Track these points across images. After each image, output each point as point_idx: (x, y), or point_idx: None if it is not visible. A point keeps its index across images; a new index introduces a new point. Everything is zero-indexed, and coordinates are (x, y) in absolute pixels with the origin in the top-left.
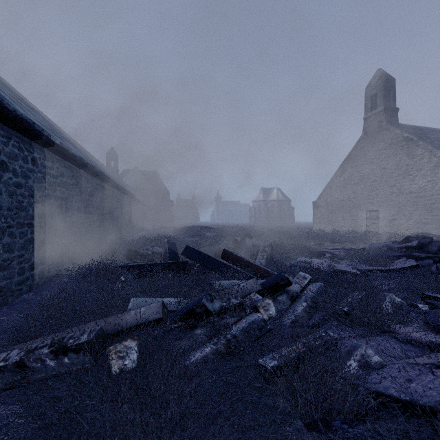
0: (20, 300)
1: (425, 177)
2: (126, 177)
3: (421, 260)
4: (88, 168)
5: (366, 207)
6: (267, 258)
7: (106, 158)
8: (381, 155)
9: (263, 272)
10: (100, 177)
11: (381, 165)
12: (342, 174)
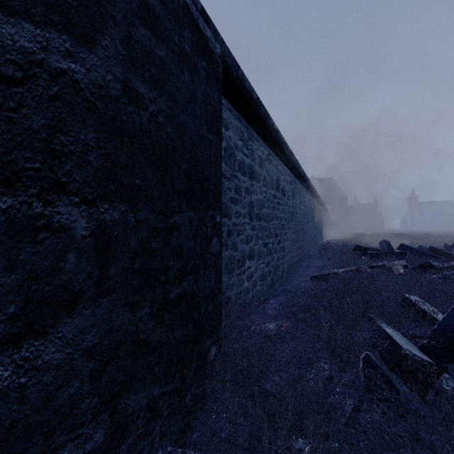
0: (305, 265)
1: None
2: None
3: None
4: (314, 193)
5: None
6: None
7: None
8: None
9: None
10: (316, 197)
11: None
12: None
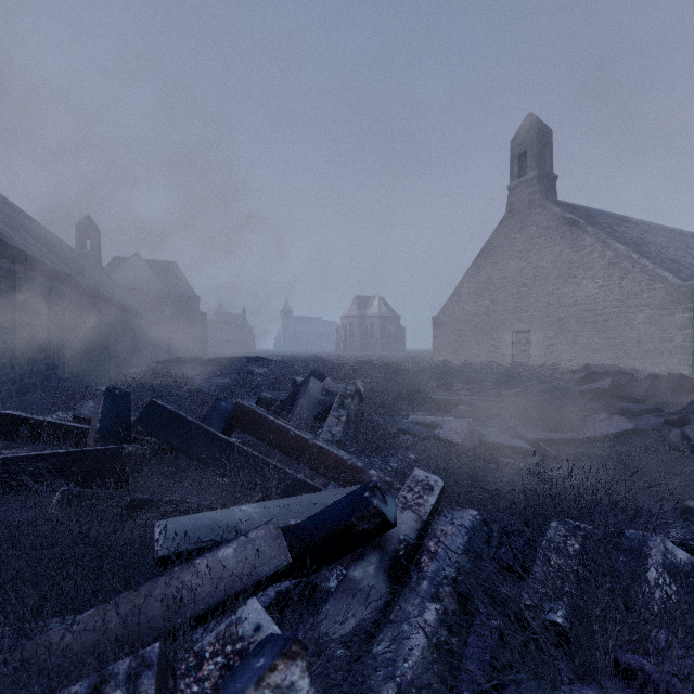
0: None
1: (595, 280)
2: (117, 269)
3: (634, 418)
4: None
5: (511, 327)
6: (350, 421)
7: (77, 234)
8: (534, 246)
9: (332, 462)
10: None
11: (533, 261)
12: (477, 275)
